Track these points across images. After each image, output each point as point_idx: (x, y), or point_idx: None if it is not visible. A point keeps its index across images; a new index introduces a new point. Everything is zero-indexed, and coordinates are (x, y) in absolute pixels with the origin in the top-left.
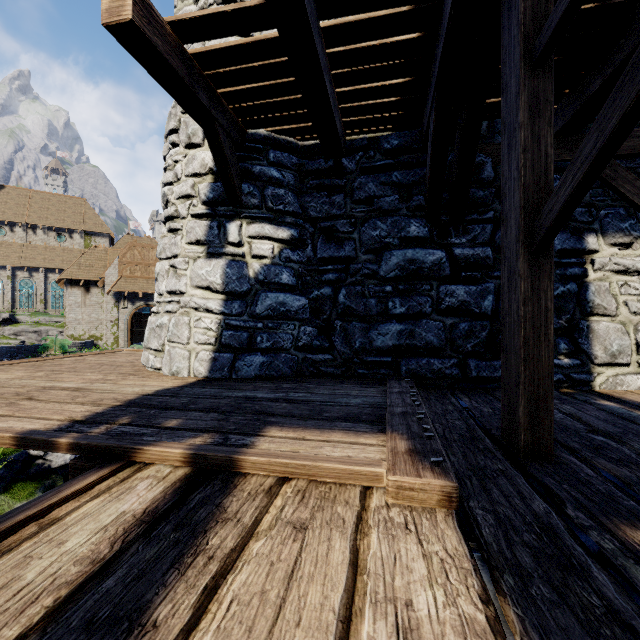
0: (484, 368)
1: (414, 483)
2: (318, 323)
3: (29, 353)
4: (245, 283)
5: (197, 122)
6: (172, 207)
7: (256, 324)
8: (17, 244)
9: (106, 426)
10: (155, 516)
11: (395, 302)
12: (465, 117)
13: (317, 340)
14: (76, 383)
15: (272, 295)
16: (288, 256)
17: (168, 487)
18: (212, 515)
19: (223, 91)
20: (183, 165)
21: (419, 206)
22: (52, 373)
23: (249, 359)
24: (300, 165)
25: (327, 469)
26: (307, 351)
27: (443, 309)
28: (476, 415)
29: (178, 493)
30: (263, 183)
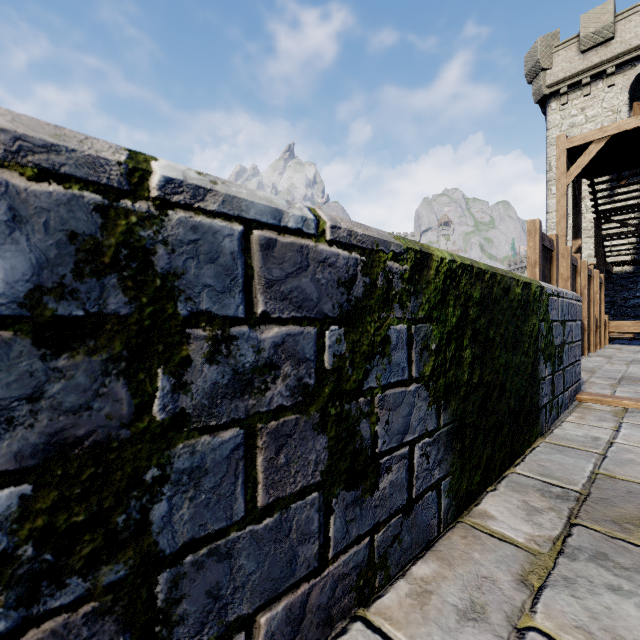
0: None
1: (628, 334)
2: None
3: None
4: None
5: None
6: None
7: None
8: None
9: None
10: None
11: (631, 313)
12: None
13: None
14: None
15: None
16: None
17: None
18: None
19: None
20: None
21: (639, 288)
22: None
23: None
24: None
25: (616, 334)
26: None
27: None
28: None
29: None
30: None
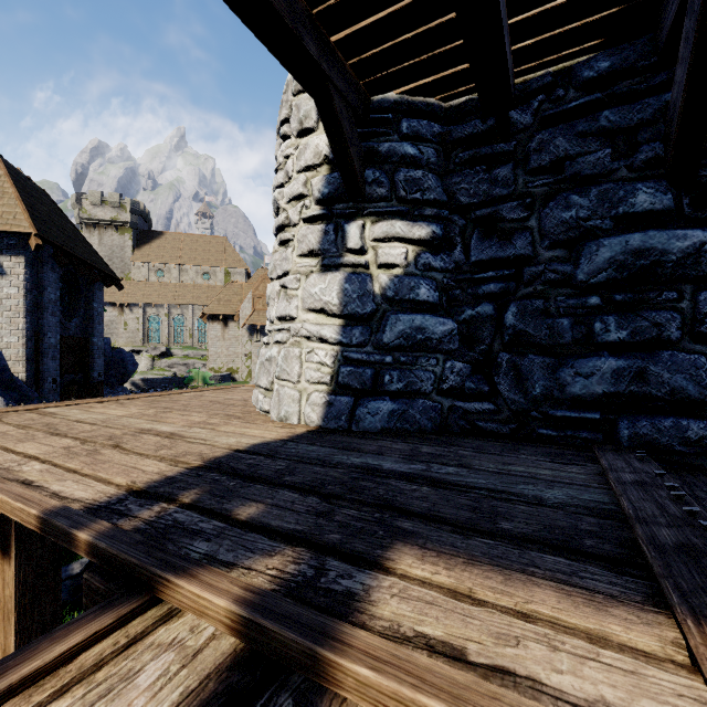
0: None
1: None
2: (472, 356)
3: (178, 384)
4: (369, 302)
5: (305, 88)
6: (282, 214)
7: (383, 358)
8: (172, 284)
9: (162, 506)
10: None
11: (607, 322)
12: None
13: (471, 381)
14: (175, 426)
15: (405, 317)
16: (427, 262)
17: (190, 693)
18: None
19: (338, 38)
20: (294, 159)
21: (653, 160)
22: (162, 411)
23: (374, 405)
24: (444, 134)
25: None
26: (455, 397)
27: (706, 332)
28: None
29: None
30: (393, 165)
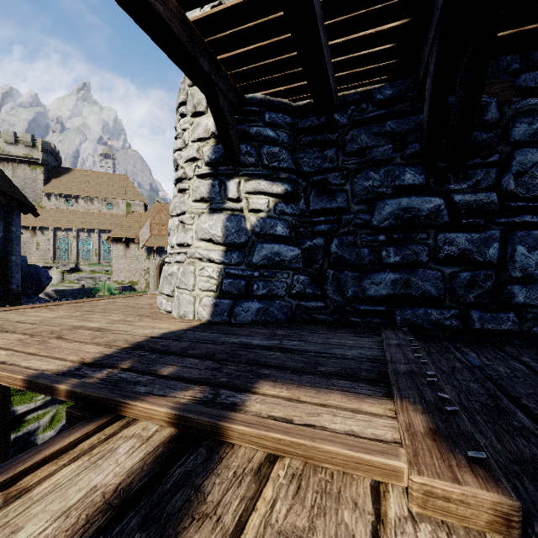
0: (489, 320)
1: (451, 491)
2: (311, 272)
3: (86, 294)
4: (243, 235)
5: (199, 88)
6: (181, 170)
7: (253, 273)
8: (80, 212)
9: (108, 370)
10: (127, 496)
11: (389, 251)
12: (472, 50)
13: (310, 288)
14: (101, 323)
15: (267, 246)
16: (282, 209)
17: (149, 453)
18: (188, 505)
19: (222, 57)
20: (190, 132)
21: (414, 154)
22: (86, 313)
23: (246, 305)
24: (293, 124)
25: (328, 453)
26: (300, 298)
27: (441, 258)
28: (492, 376)
29: (158, 463)
30: (259, 143)
